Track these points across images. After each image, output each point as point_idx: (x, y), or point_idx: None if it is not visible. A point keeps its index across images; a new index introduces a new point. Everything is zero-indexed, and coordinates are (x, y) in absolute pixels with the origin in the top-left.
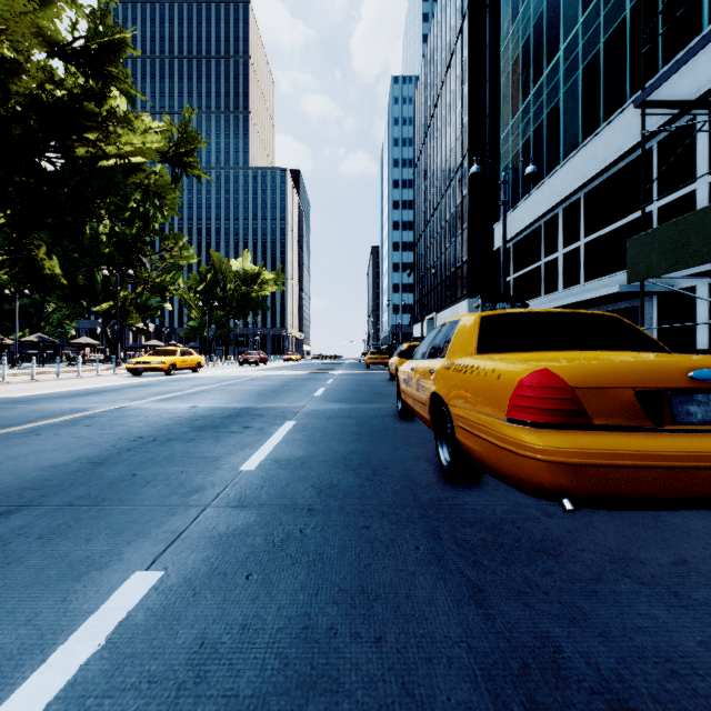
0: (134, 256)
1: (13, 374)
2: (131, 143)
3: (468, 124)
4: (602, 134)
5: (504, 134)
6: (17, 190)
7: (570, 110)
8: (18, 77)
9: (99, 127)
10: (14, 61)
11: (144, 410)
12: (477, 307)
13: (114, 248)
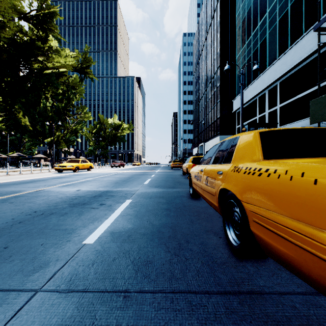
0: (63, 116)
1: (1, 172)
2: (59, 62)
3: (220, 52)
4: (290, 52)
5: (238, 56)
6: (5, 84)
7: (272, 41)
8: (4, 29)
9: (43, 54)
10: (2, 21)
11: (50, 192)
12: (244, 130)
13: (54, 113)
